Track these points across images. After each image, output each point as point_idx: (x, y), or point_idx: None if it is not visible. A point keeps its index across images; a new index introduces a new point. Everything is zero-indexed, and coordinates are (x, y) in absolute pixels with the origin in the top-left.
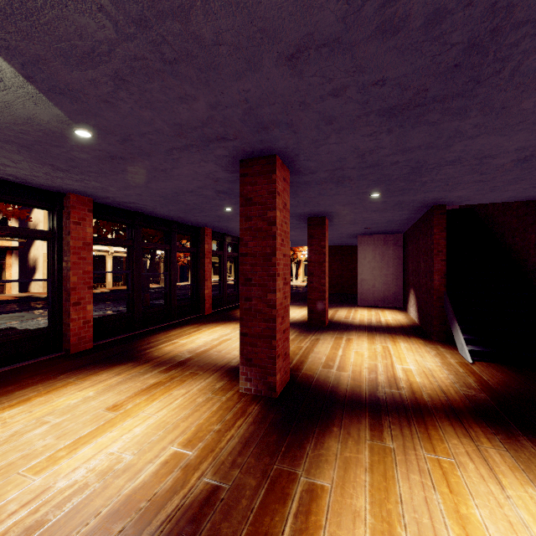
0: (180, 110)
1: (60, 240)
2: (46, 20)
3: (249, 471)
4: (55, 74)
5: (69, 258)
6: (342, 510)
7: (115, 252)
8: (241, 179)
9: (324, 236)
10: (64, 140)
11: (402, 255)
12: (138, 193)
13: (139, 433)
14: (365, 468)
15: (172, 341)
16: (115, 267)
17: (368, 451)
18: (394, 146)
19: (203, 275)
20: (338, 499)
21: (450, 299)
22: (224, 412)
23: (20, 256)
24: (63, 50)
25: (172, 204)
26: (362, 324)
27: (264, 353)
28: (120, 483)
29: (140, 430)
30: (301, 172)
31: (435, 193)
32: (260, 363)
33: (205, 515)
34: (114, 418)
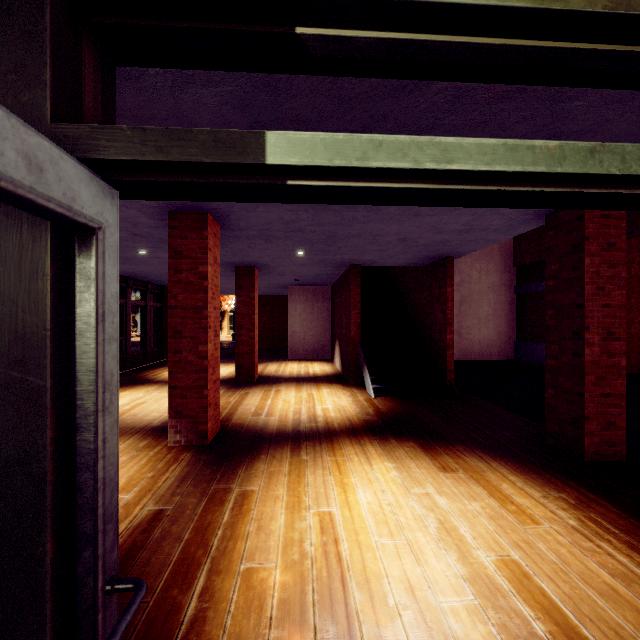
0: None
1: None
2: None
3: (189, 495)
4: None
5: None
6: (267, 498)
7: None
8: (170, 231)
9: (254, 287)
10: None
11: (330, 307)
12: None
13: None
14: (285, 474)
15: None
16: None
17: (288, 465)
18: (312, 220)
19: None
20: (264, 494)
21: (363, 347)
22: (154, 463)
23: None
24: None
25: None
26: (291, 376)
27: (195, 404)
28: None
29: None
30: (231, 228)
31: (349, 256)
32: (191, 413)
33: (155, 526)
34: None
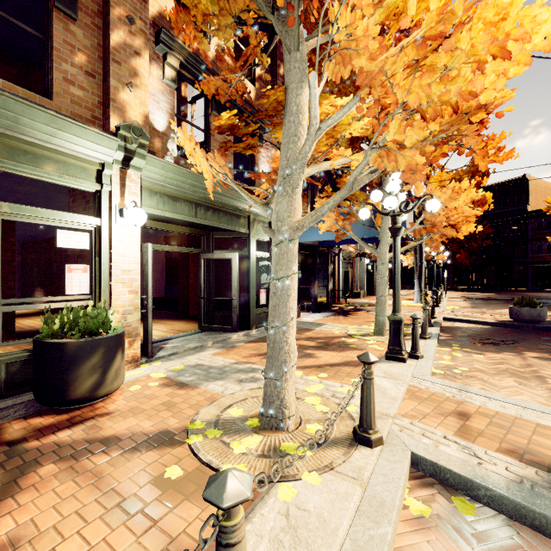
0: None
1: None
2: (5, 184)
3: None
4: None
5: None
6: None
7: None
8: None
9: None
10: None
11: (20, 261)
12: None
13: None
14: None
15: None
16: None
17: None
18: None
19: None
20: None
21: None
22: None
23: None
24: None
25: None
26: None
27: (6, 315)
28: None
29: None
30: None
31: None
32: (3, 321)
33: None
34: None
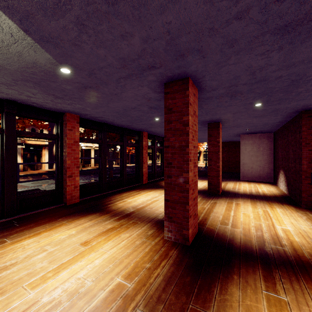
0: (122, 47)
1: (61, 140)
2: None
3: (170, 308)
4: (41, 26)
5: (66, 150)
6: None
7: (96, 147)
8: (165, 96)
9: (219, 135)
10: (56, 77)
11: (272, 147)
12: (103, 111)
13: (97, 264)
14: None
15: (123, 200)
16: (95, 155)
17: (266, 302)
18: (281, 63)
19: (142, 160)
20: None
21: None
22: (153, 253)
23: (49, 150)
24: (41, 4)
25: (123, 117)
26: (245, 193)
27: (180, 214)
28: (80, 304)
29: (98, 262)
30: (205, 90)
31: (305, 101)
32: (178, 220)
33: None
34: (84, 251)
